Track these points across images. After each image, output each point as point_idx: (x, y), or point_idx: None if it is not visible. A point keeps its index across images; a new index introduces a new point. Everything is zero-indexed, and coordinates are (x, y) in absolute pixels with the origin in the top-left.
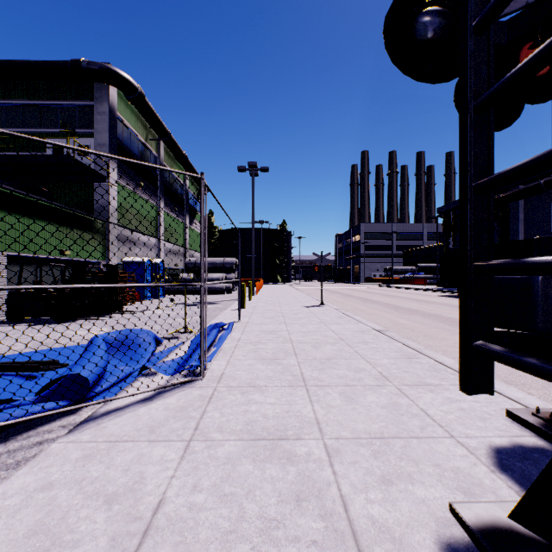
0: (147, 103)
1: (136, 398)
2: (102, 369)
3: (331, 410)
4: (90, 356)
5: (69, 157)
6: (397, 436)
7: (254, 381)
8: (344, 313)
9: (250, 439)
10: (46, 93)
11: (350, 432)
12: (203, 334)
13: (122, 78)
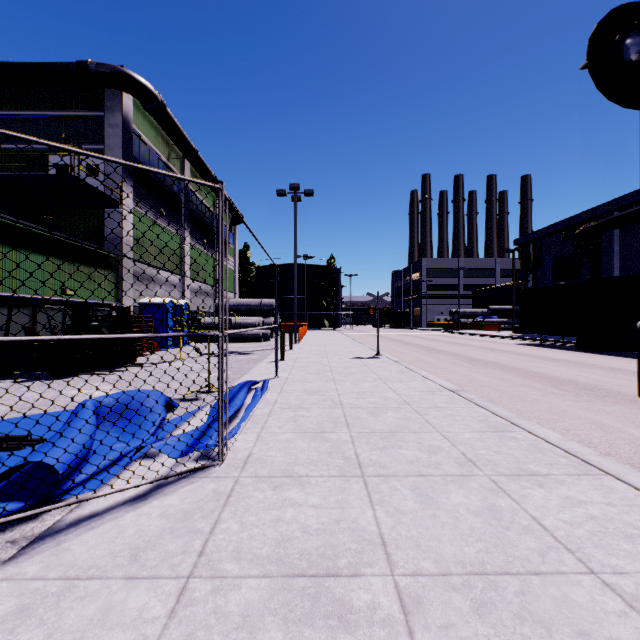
0: (169, 114)
1: (124, 496)
2: (82, 451)
3: (402, 520)
4: (67, 432)
5: (73, 177)
6: (506, 571)
7: (291, 468)
8: (406, 367)
9: (281, 575)
10: (47, 102)
11: (434, 562)
12: (223, 402)
13: (137, 84)
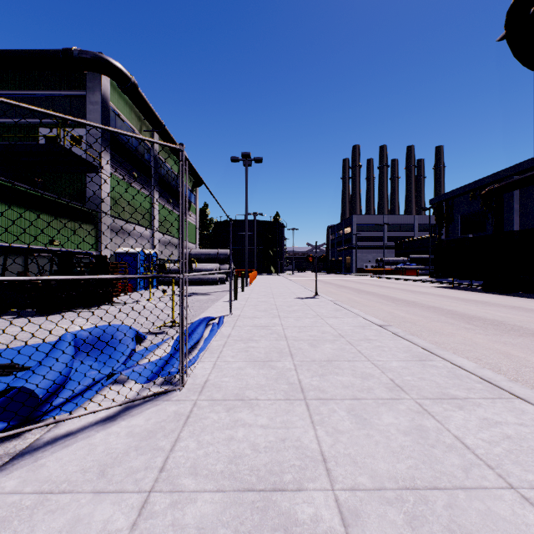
0: (140, 93)
1: (96, 417)
2: (60, 377)
3: (340, 439)
4: (48, 361)
5: (59, 146)
6: (435, 486)
7: (242, 392)
8: (340, 305)
9: (233, 489)
10: (38, 83)
11: (369, 477)
12: (183, 334)
13: (114, 68)
